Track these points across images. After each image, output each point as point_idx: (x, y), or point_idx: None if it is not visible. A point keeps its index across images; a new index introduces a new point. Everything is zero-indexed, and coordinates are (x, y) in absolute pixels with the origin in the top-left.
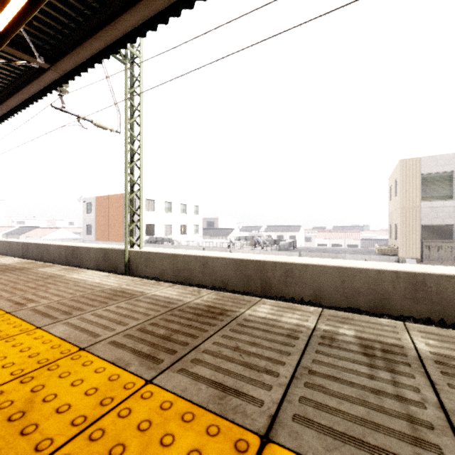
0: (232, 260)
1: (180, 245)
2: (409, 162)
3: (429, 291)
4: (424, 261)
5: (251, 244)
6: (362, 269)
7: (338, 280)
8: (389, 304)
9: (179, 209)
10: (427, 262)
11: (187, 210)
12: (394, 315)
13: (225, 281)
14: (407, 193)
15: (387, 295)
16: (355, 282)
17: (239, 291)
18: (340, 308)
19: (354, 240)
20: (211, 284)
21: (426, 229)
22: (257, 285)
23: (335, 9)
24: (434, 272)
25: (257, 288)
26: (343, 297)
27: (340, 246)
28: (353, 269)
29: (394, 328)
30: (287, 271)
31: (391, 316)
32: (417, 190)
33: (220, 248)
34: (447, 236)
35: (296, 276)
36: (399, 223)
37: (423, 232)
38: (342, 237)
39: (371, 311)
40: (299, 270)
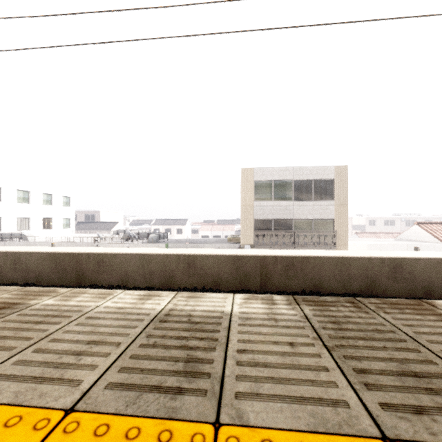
0: (47, 254)
1: (36, 242)
2: (247, 171)
3: (196, 267)
4: (255, 246)
5: (120, 237)
6: (156, 255)
7: (139, 265)
8: (173, 280)
9: (41, 199)
10: (257, 247)
11: (53, 201)
12: (176, 288)
13: (39, 276)
14: (245, 195)
15: (172, 273)
16: (152, 265)
17: (54, 284)
18: (140, 288)
19: (230, 232)
20: (24, 281)
21: (257, 223)
22: (73, 276)
23: (86, 44)
24: (199, 253)
25: (73, 279)
26: (143, 279)
27: (220, 237)
28: (150, 255)
29: (5, 291)
30: (100, 261)
31: (173, 289)
32: (252, 192)
33: (87, 243)
34: (269, 227)
35: (107, 264)
36: (241, 218)
37: (255, 224)
38: (221, 229)
39: (162, 287)
40: (110, 259)
